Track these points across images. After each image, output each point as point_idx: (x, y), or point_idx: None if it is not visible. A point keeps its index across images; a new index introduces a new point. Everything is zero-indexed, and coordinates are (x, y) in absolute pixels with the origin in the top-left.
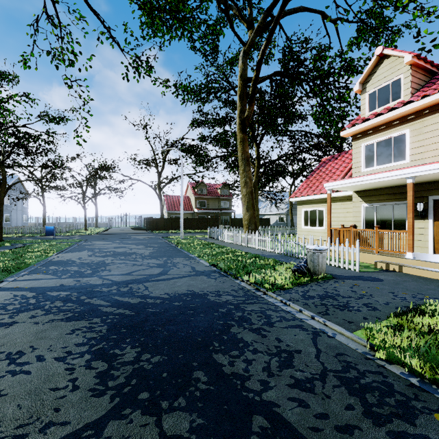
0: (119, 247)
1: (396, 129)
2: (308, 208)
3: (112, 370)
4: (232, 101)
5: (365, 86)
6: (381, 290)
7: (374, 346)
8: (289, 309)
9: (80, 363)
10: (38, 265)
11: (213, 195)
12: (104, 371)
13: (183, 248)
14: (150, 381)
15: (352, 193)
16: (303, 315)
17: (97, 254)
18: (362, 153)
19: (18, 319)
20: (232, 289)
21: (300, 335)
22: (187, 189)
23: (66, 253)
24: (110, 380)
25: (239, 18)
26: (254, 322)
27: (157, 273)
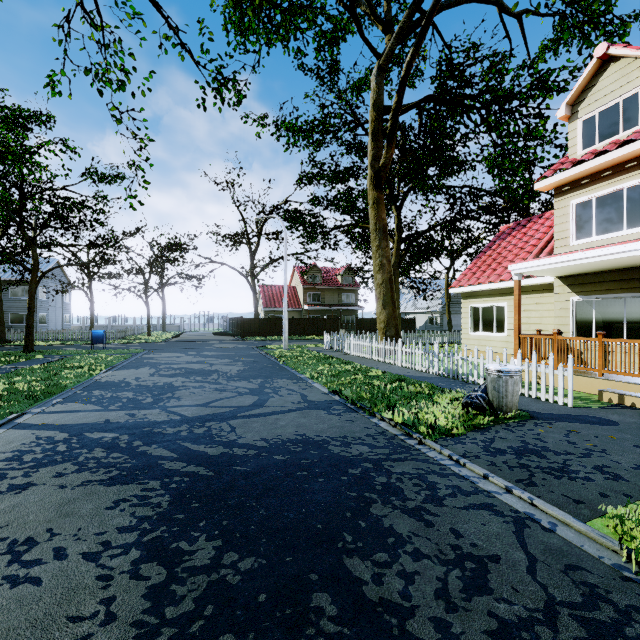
0: (195, 362)
1: (630, 176)
2: (479, 303)
3: (173, 584)
4: (359, 143)
5: (576, 109)
6: (619, 442)
7: (635, 553)
8: (464, 471)
9: (122, 567)
10: (77, 389)
11: (331, 284)
12: (160, 585)
13: (288, 364)
14: (237, 609)
15: (554, 279)
16: (491, 485)
17: (162, 372)
18: (571, 215)
19: (37, 478)
20: (368, 434)
21: (491, 523)
22: (293, 276)
23: (119, 370)
24: (169, 604)
25: (371, 18)
26: (409, 495)
27: (249, 404)
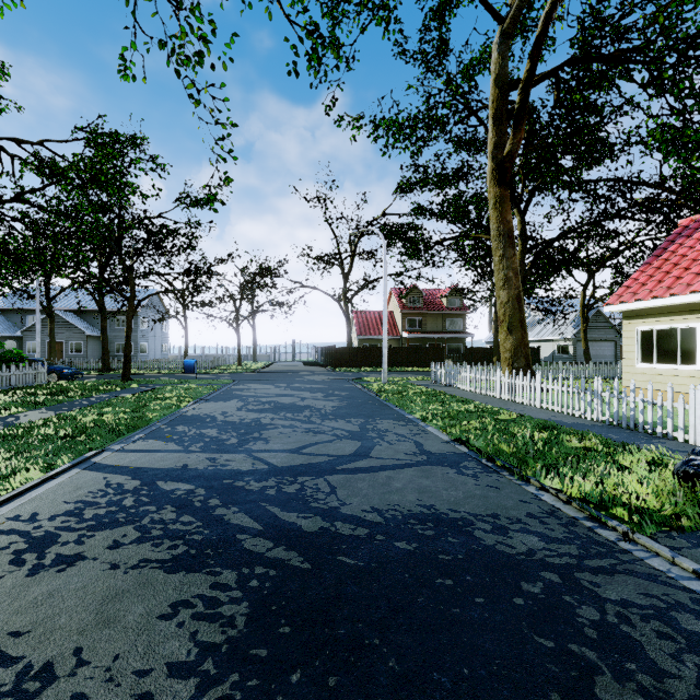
0: (285, 396)
1: None
2: (652, 324)
3: None
4: (474, 134)
5: None
6: None
7: None
8: None
9: None
10: (162, 423)
11: (434, 308)
12: None
13: (390, 401)
14: None
15: None
16: None
17: (250, 406)
18: None
19: (89, 547)
20: (529, 514)
21: None
22: (389, 300)
23: (207, 402)
24: None
25: None
26: (662, 662)
27: (350, 452)
